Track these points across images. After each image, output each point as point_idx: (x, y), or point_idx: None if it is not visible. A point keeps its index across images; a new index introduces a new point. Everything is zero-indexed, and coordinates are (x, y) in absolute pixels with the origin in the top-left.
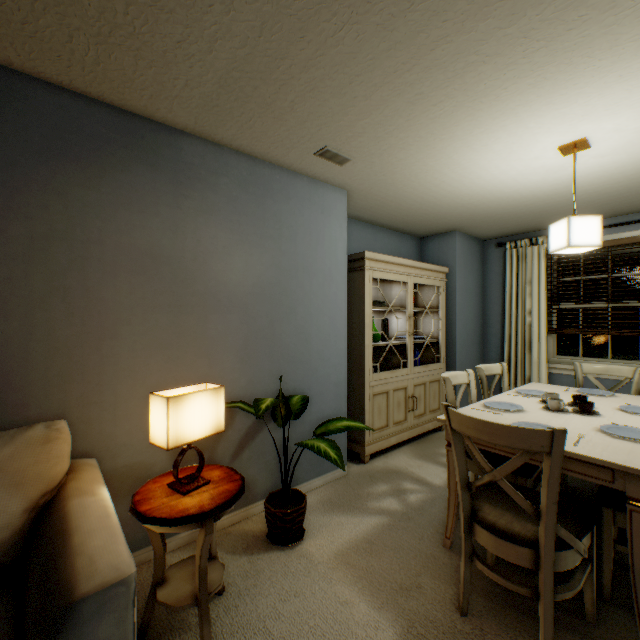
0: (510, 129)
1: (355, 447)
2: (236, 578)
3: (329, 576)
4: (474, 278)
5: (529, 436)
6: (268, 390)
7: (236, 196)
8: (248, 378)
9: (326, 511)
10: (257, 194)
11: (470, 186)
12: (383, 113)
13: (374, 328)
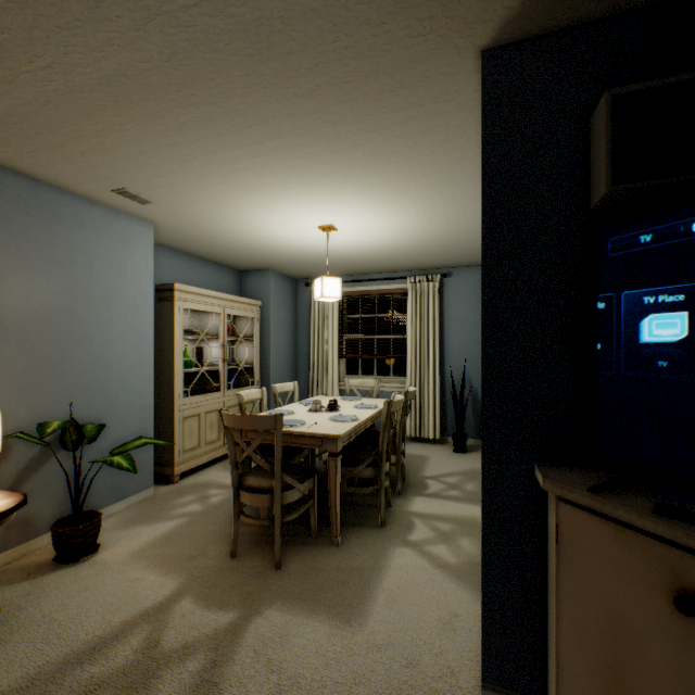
0: (281, 210)
1: (165, 470)
2: (16, 599)
3: (123, 569)
4: (288, 311)
5: (264, 420)
6: (57, 419)
7: (13, 217)
8: (30, 408)
9: (127, 527)
10: (42, 218)
11: (268, 239)
12: (177, 179)
13: (188, 355)
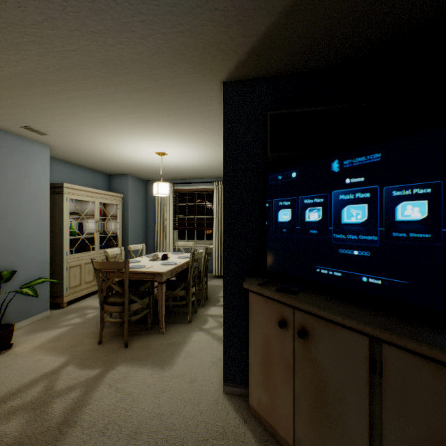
0: (132, 143)
1: (57, 300)
2: None
3: (30, 355)
4: (141, 201)
5: (118, 264)
6: None
7: None
8: None
9: (31, 334)
10: None
11: (126, 157)
12: (65, 123)
13: (73, 228)
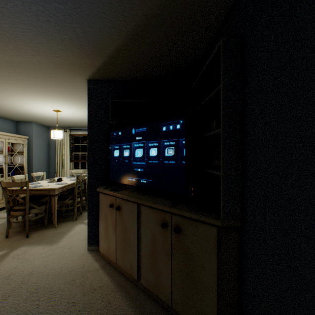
0: (33, 103)
1: None
2: None
3: None
4: (44, 141)
5: (21, 183)
6: None
7: None
8: None
9: None
10: None
11: (30, 111)
12: None
13: None
